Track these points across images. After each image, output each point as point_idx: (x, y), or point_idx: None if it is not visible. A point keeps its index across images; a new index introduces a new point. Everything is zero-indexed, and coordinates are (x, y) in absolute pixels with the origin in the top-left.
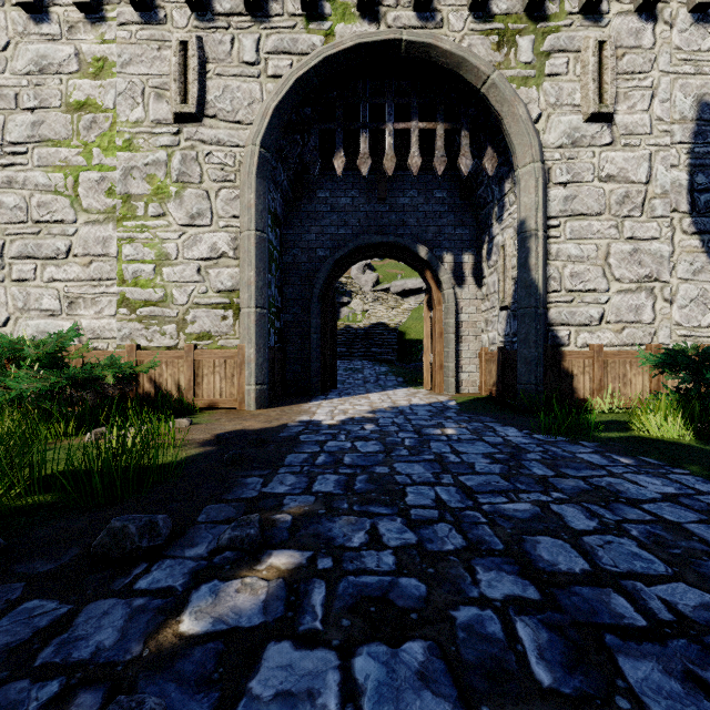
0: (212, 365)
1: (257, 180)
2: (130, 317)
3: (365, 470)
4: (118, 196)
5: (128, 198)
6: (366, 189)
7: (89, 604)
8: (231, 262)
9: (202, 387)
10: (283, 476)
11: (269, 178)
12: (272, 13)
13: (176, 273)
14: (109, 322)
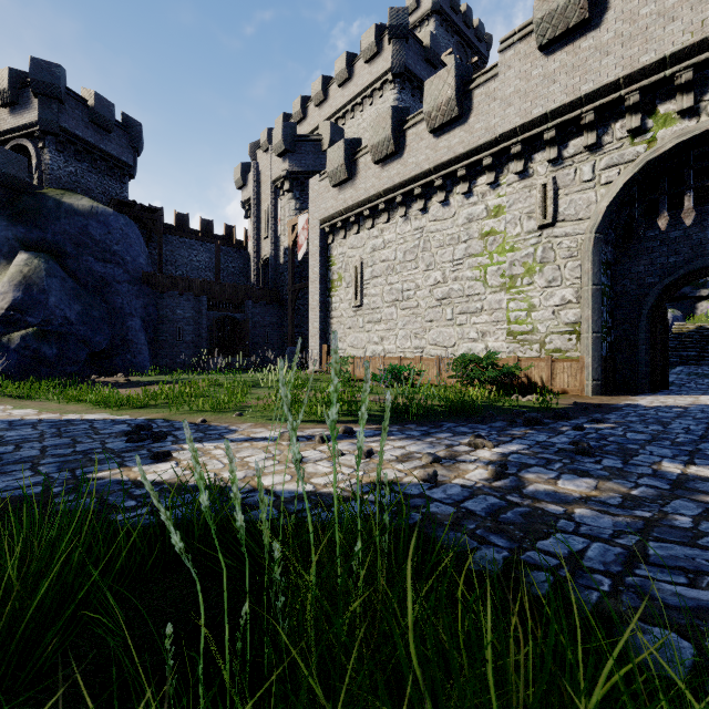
0: (562, 368)
1: (593, 254)
2: (513, 341)
3: (655, 419)
4: (506, 277)
5: (511, 277)
6: (700, 219)
7: (558, 421)
8: (574, 306)
9: (555, 380)
10: (611, 415)
11: (601, 249)
12: (604, 144)
13: (539, 315)
14: (501, 343)
